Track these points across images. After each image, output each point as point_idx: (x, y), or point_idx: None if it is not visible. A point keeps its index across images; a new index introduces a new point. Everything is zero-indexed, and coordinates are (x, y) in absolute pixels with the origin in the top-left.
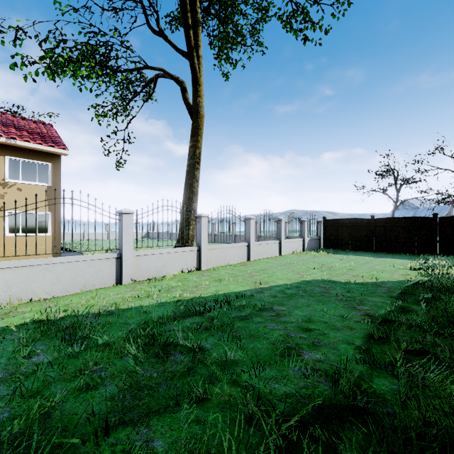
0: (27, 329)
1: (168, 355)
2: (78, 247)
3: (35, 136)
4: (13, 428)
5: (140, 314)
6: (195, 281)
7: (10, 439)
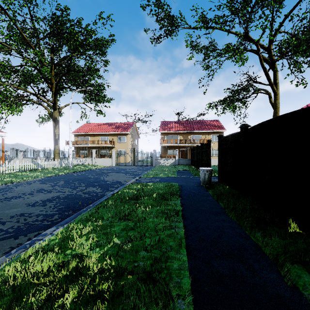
0: None
1: None
2: None
3: (217, 127)
4: None
5: None
6: None
7: None
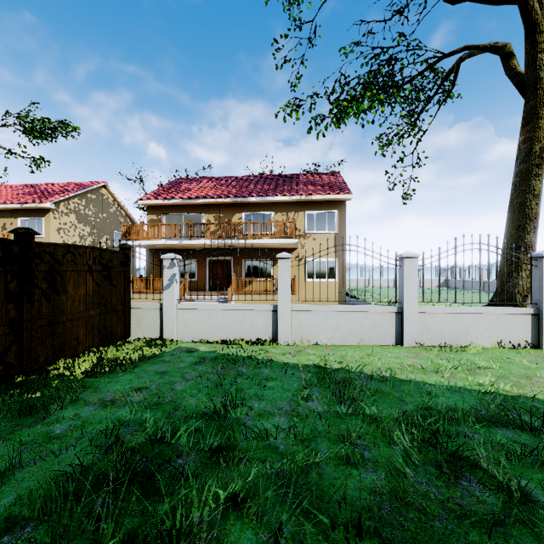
0: (308, 371)
1: (458, 475)
2: (362, 295)
3: (325, 188)
4: (282, 466)
5: (421, 393)
6: (525, 368)
7: (280, 474)
